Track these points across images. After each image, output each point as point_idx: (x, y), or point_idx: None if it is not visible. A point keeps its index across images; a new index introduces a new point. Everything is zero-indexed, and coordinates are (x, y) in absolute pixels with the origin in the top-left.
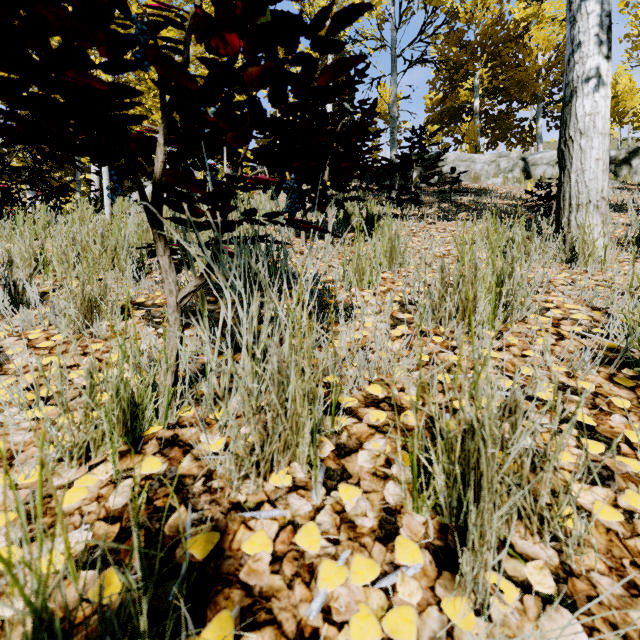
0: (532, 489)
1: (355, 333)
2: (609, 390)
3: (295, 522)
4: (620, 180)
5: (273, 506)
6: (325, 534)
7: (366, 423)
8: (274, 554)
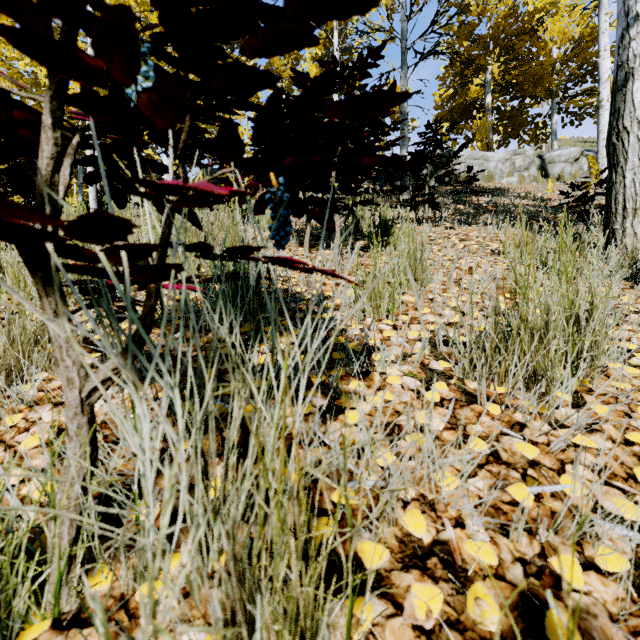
0: None
1: (376, 402)
2: None
3: None
4: None
5: None
6: None
7: (408, 617)
8: None
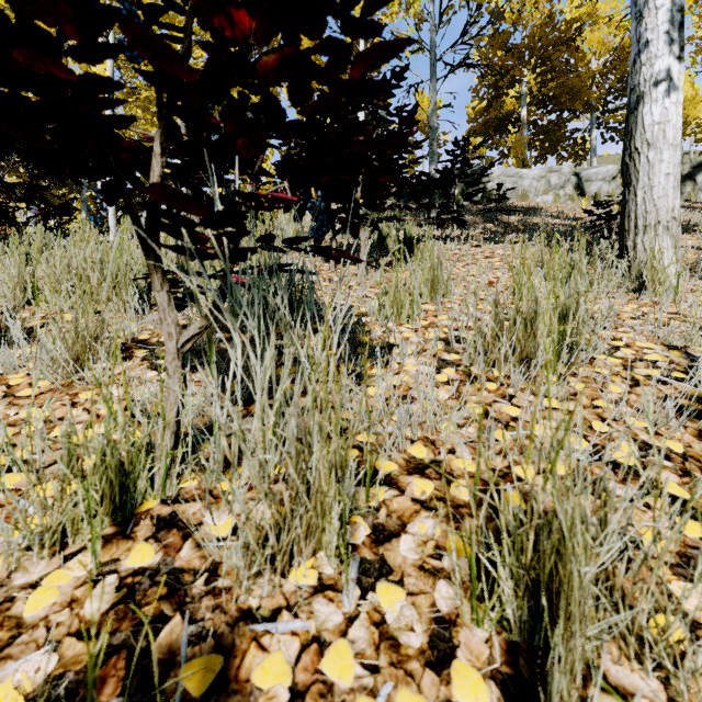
0: (628, 598)
1: (393, 379)
2: (700, 451)
3: (321, 638)
4: (683, 198)
5: (293, 615)
6: (360, 657)
7: (409, 496)
8: (294, 688)
